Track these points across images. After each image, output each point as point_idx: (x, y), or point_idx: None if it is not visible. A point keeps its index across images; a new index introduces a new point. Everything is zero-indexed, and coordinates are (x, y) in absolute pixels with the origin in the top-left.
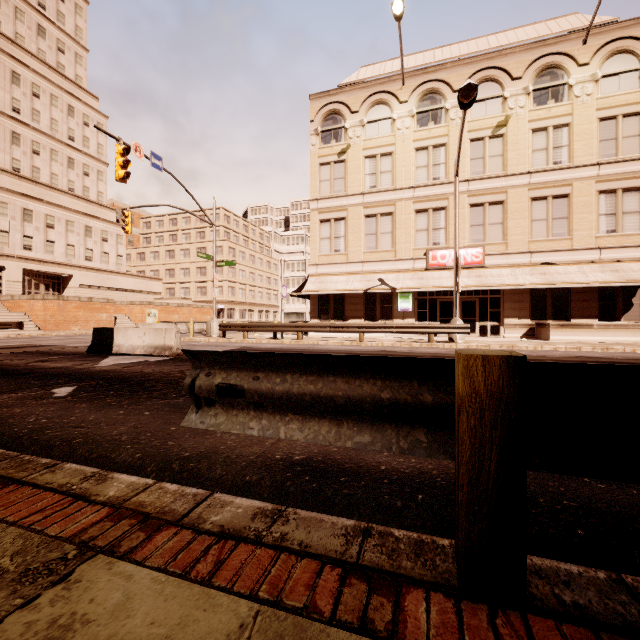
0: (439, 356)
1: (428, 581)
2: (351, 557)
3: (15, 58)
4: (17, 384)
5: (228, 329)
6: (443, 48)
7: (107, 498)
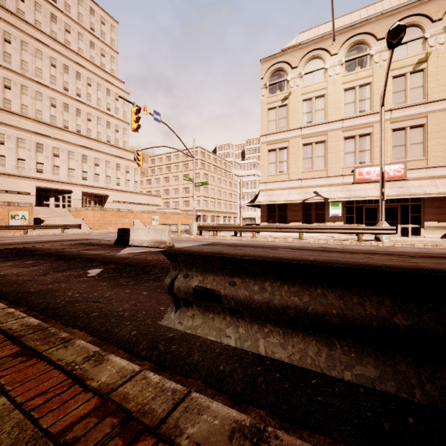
0: (370, 252)
1: None
2: None
3: (78, 63)
4: (69, 265)
5: (203, 229)
6: (368, 7)
7: (99, 384)
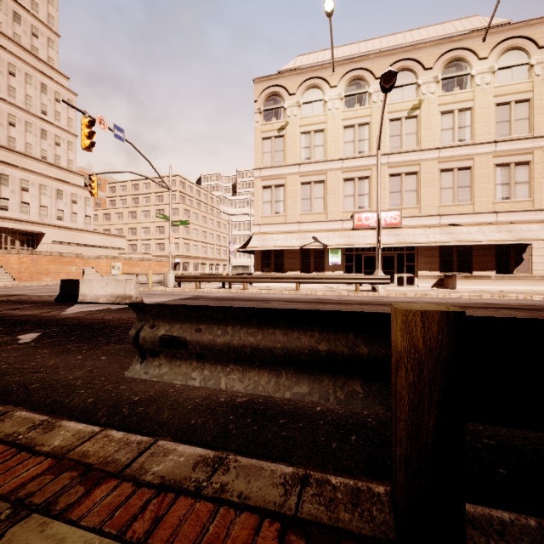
0: (364, 303)
1: (366, 535)
2: (290, 509)
3: None
4: None
5: (182, 280)
6: (367, 42)
7: (51, 448)
